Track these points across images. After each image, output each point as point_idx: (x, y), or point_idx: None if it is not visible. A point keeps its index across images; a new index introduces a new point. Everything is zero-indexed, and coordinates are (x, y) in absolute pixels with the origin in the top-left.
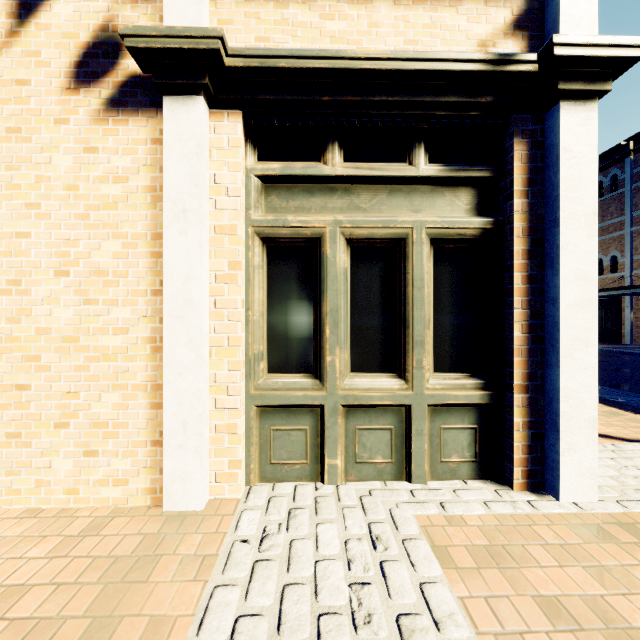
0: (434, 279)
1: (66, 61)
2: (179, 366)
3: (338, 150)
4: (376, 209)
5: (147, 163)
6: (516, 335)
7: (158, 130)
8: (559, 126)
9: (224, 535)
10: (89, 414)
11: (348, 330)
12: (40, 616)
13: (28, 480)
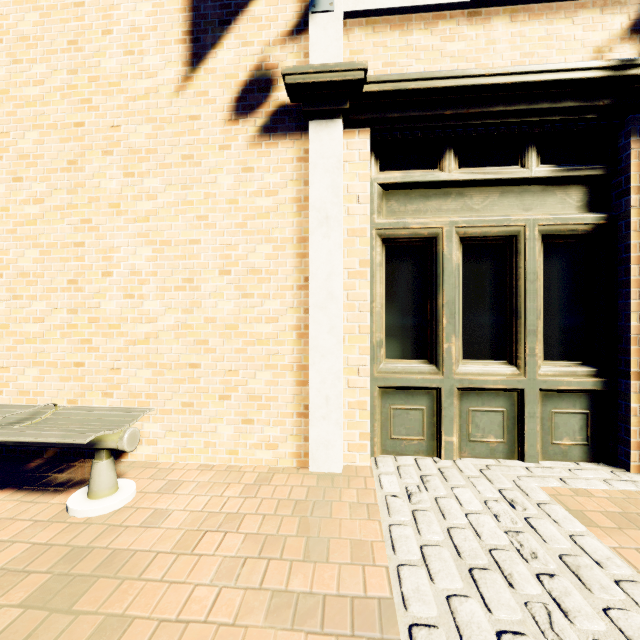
0: (543, 273)
1: (228, 98)
2: (322, 349)
3: (453, 157)
4: (488, 209)
5: (293, 178)
6: (633, 324)
7: (302, 150)
8: None
9: (372, 491)
10: (246, 389)
11: (460, 320)
12: (260, 534)
13: (198, 441)
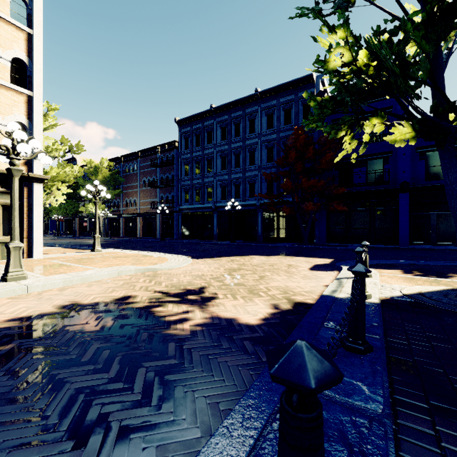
0: (3, 214)
1: None
2: None
3: None
4: None
5: None
6: (25, 227)
7: None
8: (34, 187)
9: None
10: None
11: None
12: None
13: None
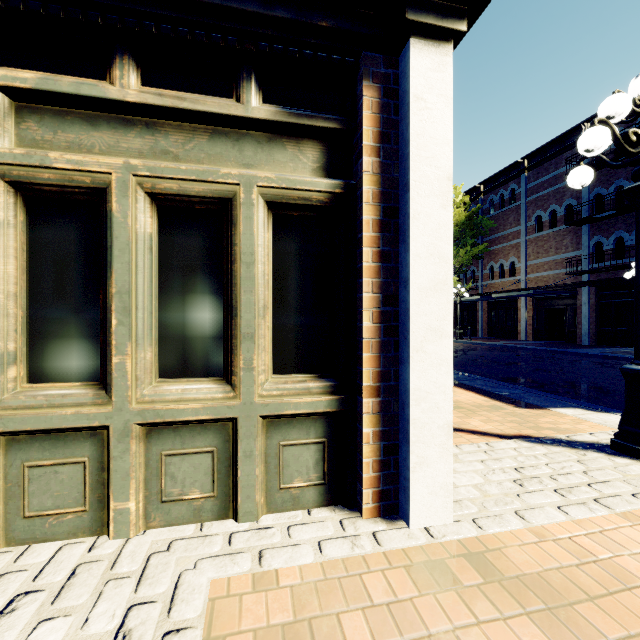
0: (276, 255)
1: None
2: None
3: (132, 67)
4: (192, 157)
5: None
6: (366, 325)
7: None
8: (410, 67)
9: None
10: None
11: (154, 320)
12: None
13: None
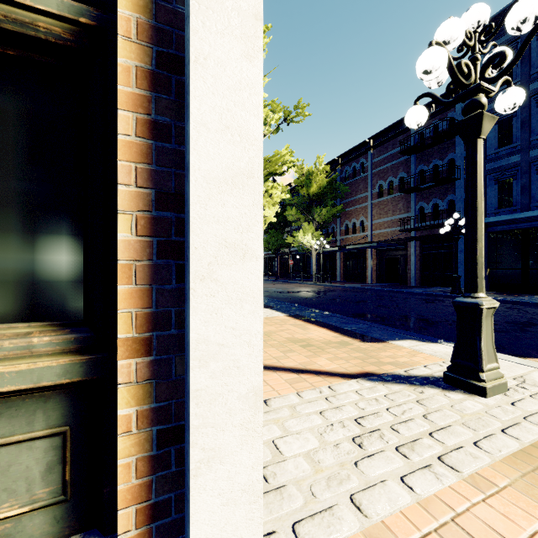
0: None
1: None
2: None
3: None
4: None
5: None
6: (123, 238)
7: None
8: None
9: None
10: None
11: None
12: None
13: None
